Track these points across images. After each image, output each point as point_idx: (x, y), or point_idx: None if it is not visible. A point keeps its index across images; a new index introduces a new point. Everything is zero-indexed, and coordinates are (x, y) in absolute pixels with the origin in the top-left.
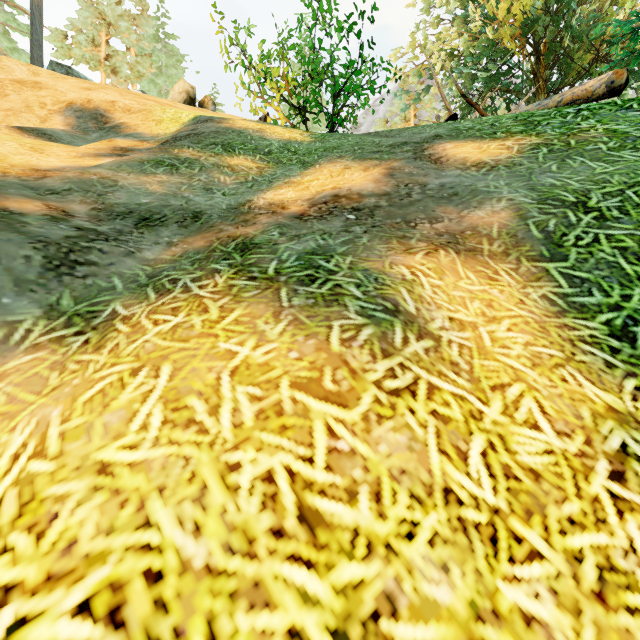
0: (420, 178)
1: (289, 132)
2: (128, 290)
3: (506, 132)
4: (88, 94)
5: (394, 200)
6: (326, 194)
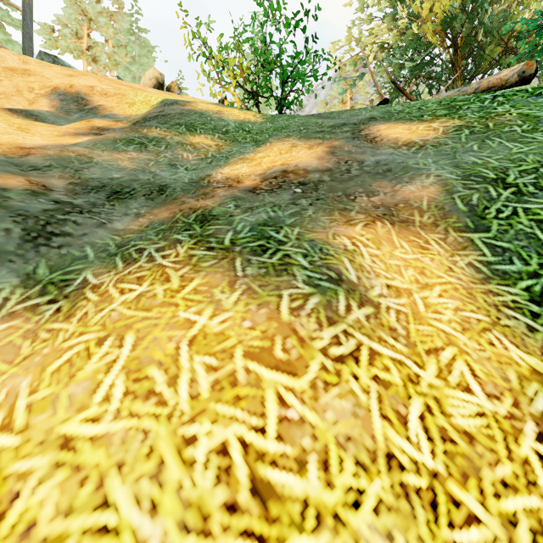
0: (358, 156)
1: (244, 114)
2: (99, 259)
3: (432, 115)
4: (70, 80)
5: (335, 175)
6: (276, 170)
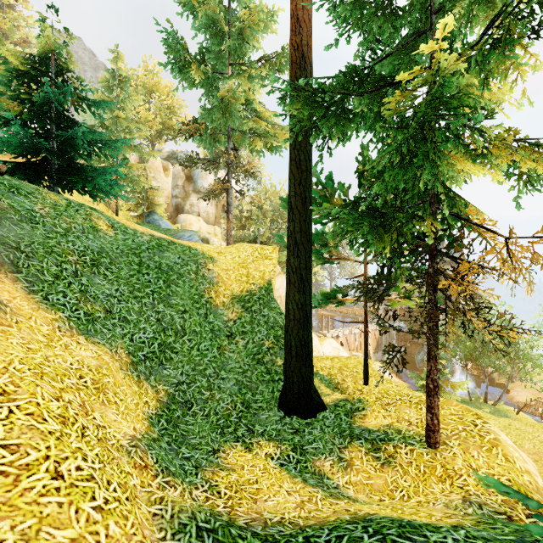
0: None
1: None
2: None
3: None
4: None
5: None
6: None
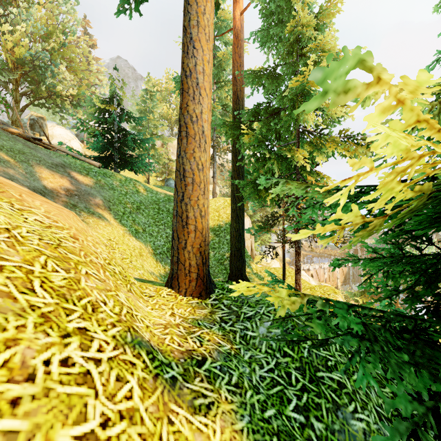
0: (79, 186)
1: None
2: None
3: (84, 173)
4: None
5: (80, 193)
6: (64, 188)
